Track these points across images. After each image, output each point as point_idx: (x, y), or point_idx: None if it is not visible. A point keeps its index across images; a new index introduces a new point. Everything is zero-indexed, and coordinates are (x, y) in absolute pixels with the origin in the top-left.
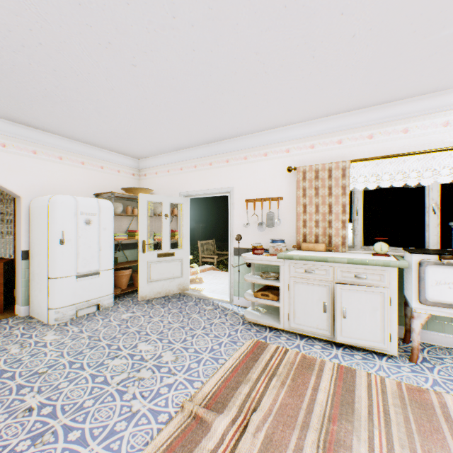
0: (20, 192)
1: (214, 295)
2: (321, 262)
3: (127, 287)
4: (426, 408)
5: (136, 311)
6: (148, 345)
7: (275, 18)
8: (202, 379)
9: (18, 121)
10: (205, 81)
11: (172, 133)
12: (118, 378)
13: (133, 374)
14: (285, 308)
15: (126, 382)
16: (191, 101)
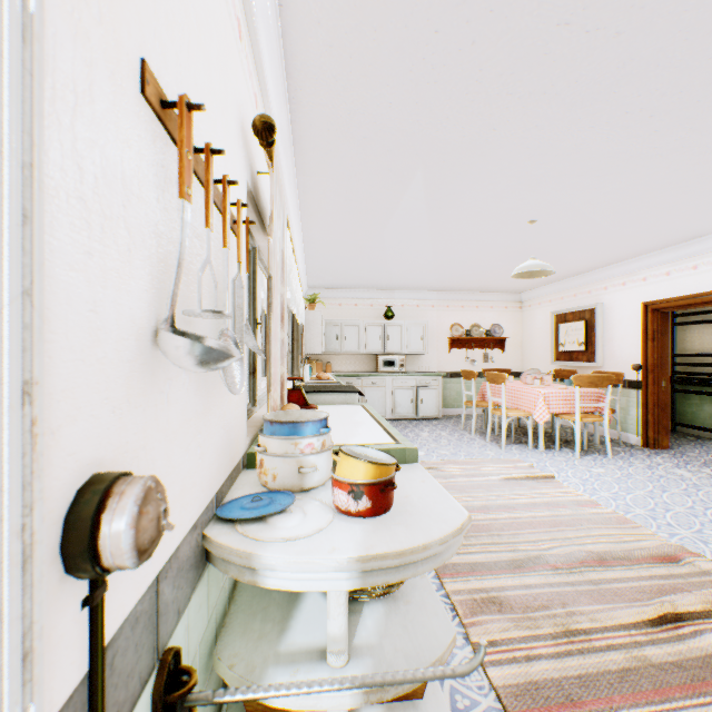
0: None
1: None
2: None
3: None
4: None
5: None
6: None
7: (619, 80)
8: None
9: None
10: None
11: None
12: None
13: None
14: None
15: None
16: None
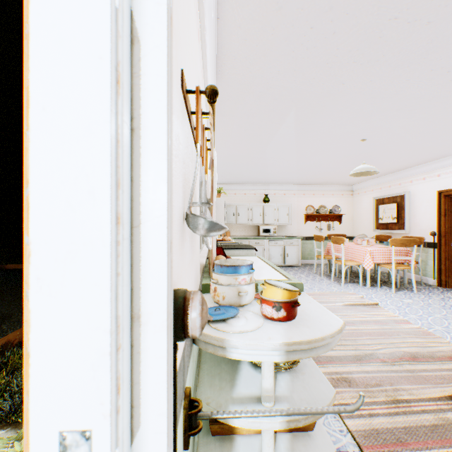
0: None
1: None
2: None
3: None
4: None
5: None
6: None
7: (428, 50)
8: None
9: None
10: None
11: None
12: None
13: None
14: None
15: None
16: None
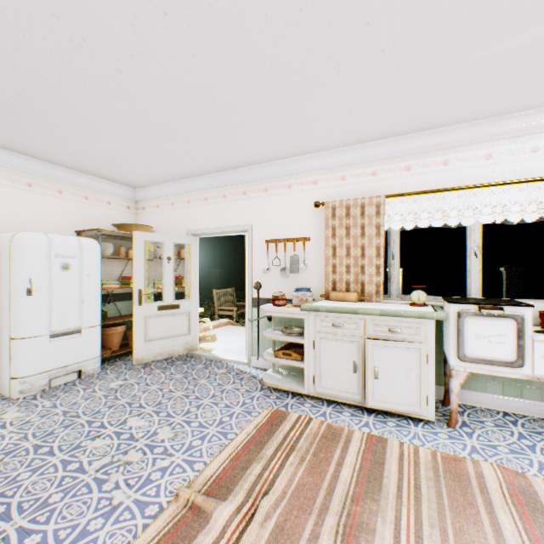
0: None
1: (229, 355)
2: (351, 314)
3: (120, 347)
4: (461, 480)
5: (129, 378)
6: (141, 420)
7: (290, 24)
8: (205, 459)
9: None
10: (211, 95)
11: (175, 157)
12: (98, 463)
13: (118, 458)
14: (310, 370)
15: (108, 468)
16: (196, 119)
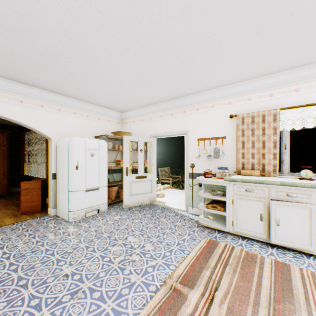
0: (51, 135)
1: (174, 206)
2: (258, 184)
3: (115, 198)
4: None
5: (122, 215)
6: (135, 238)
7: (232, 8)
8: (174, 263)
9: (50, 90)
10: (174, 57)
11: (146, 94)
12: (118, 259)
13: (127, 257)
14: (230, 217)
15: (124, 262)
16: (163, 71)
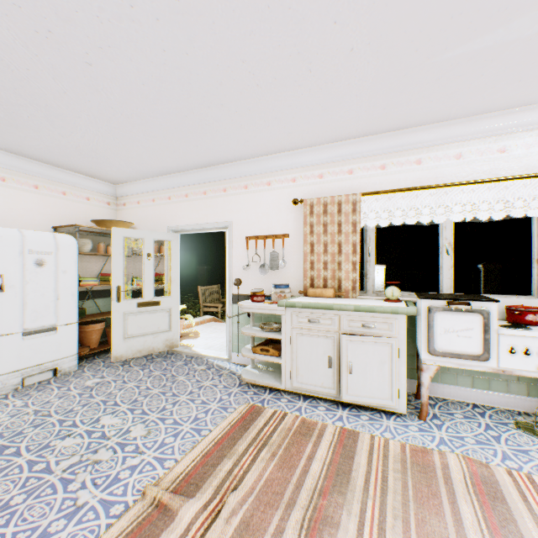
0: None
1: (210, 352)
2: (327, 310)
3: (99, 345)
4: (427, 471)
5: (106, 376)
6: (115, 418)
7: (259, 20)
8: (176, 456)
9: None
10: (185, 91)
11: (154, 153)
12: (66, 463)
13: (87, 457)
14: (287, 365)
15: (75, 468)
16: (171, 114)
